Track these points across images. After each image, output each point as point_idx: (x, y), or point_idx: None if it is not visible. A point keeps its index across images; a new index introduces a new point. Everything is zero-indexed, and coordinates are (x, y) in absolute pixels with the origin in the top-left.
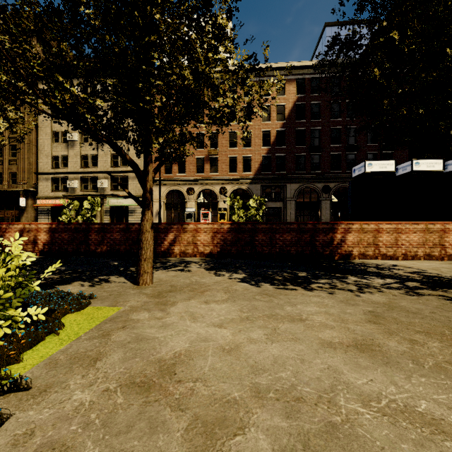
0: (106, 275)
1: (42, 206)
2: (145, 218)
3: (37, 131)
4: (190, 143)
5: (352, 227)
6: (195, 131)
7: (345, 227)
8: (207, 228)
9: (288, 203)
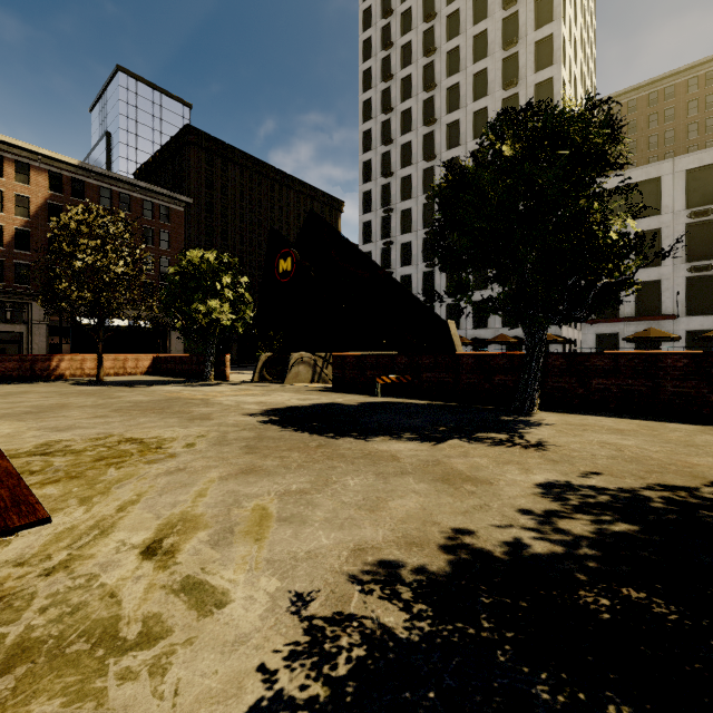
0: None
1: None
2: None
3: None
4: None
5: (66, 358)
6: None
7: (60, 358)
8: None
9: (36, 328)
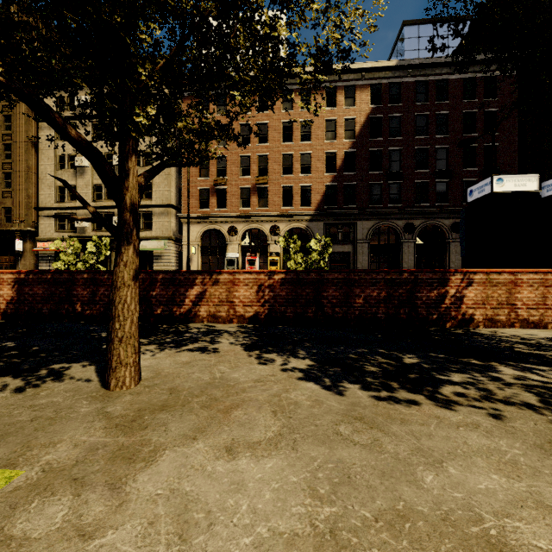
0: (70, 360)
1: (43, 251)
2: (120, 260)
3: (37, 154)
4: (218, 139)
5: (474, 277)
6: (238, 154)
7: (463, 277)
8: (249, 279)
9: (359, 246)
